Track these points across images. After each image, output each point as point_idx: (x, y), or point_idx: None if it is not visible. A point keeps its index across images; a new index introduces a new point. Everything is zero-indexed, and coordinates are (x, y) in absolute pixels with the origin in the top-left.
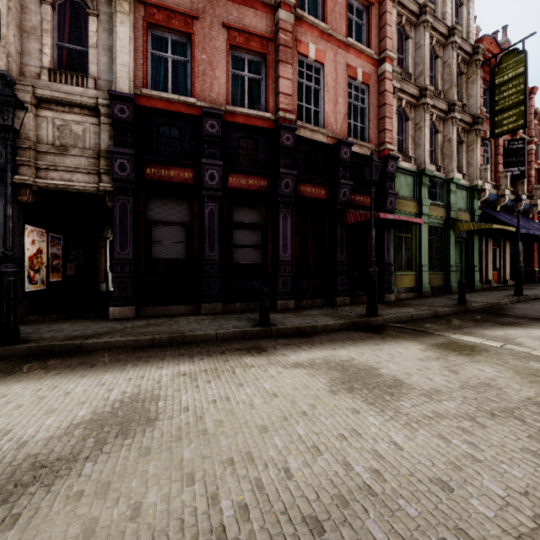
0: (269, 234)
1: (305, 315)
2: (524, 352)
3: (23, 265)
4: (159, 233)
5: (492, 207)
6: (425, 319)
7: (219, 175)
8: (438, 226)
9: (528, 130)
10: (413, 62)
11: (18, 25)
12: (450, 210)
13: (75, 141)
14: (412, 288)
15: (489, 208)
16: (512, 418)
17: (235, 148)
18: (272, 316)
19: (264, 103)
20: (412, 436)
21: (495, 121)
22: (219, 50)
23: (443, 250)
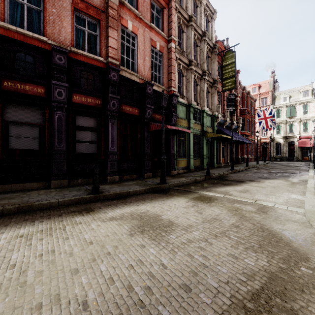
0: (102, 134)
1: (124, 185)
2: (232, 198)
3: None
4: (15, 130)
5: (222, 126)
6: (190, 184)
7: (66, 93)
8: (198, 134)
9: (236, 90)
10: (186, 46)
11: None
12: (203, 126)
13: None
14: (185, 167)
15: (221, 127)
16: (225, 236)
17: (78, 76)
18: (102, 187)
19: (99, 51)
20: (173, 258)
21: (223, 84)
22: (66, 8)
23: (200, 147)
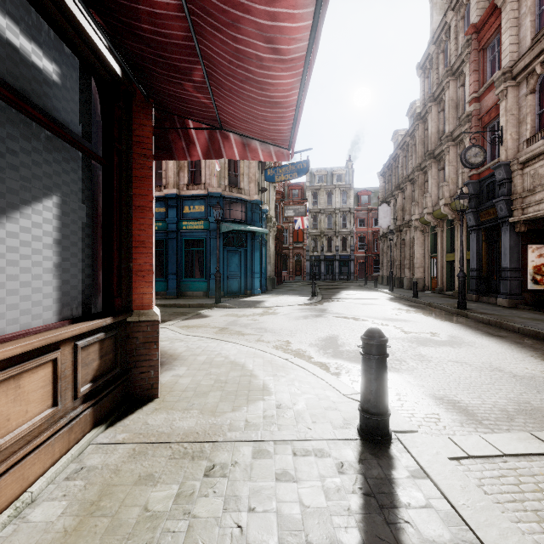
0: None
1: None
2: None
3: (526, 272)
4: None
5: None
6: None
7: None
8: None
9: None
10: None
11: (515, 124)
12: None
13: (540, 181)
14: None
15: None
16: None
17: None
18: None
19: None
20: None
21: None
22: None
23: None
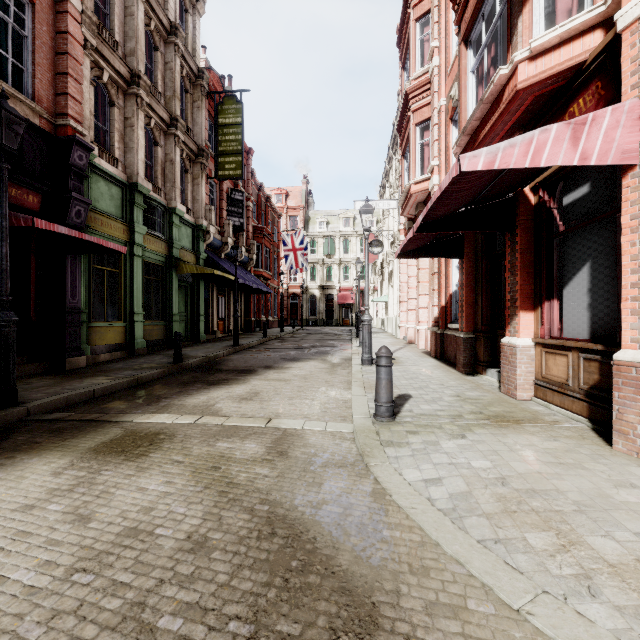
0: None
1: None
2: (217, 425)
3: None
4: None
5: (218, 253)
6: (118, 392)
7: None
8: (158, 264)
9: (247, 187)
10: (122, 29)
11: None
12: (173, 247)
13: None
14: (119, 344)
15: (215, 254)
16: (133, 636)
17: None
18: None
19: None
20: None
21: (219, 162)
22: None
23: (165, 294)
